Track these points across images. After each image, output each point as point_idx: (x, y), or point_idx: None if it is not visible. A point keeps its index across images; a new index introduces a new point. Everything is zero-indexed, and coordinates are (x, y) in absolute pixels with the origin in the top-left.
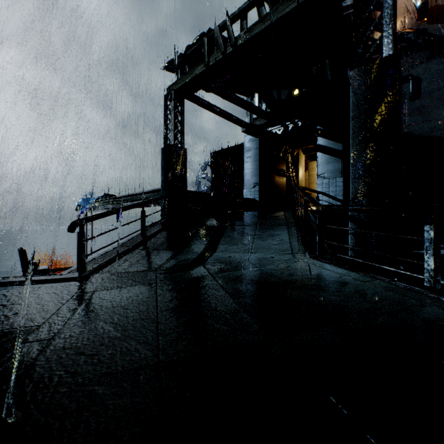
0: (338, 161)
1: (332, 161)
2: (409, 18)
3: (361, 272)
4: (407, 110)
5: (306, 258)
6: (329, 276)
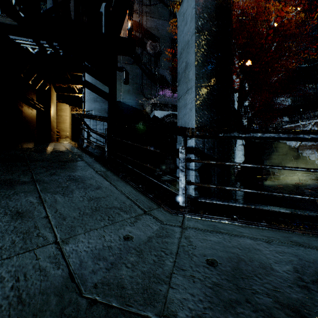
0: (105, 102)
1: (100, 101)
2: (124, 32)
3: (299, 231)
4: (122, 89)
5: (180, 217)
6: (316, 264)
